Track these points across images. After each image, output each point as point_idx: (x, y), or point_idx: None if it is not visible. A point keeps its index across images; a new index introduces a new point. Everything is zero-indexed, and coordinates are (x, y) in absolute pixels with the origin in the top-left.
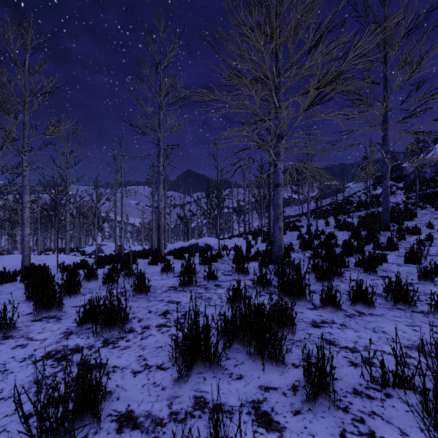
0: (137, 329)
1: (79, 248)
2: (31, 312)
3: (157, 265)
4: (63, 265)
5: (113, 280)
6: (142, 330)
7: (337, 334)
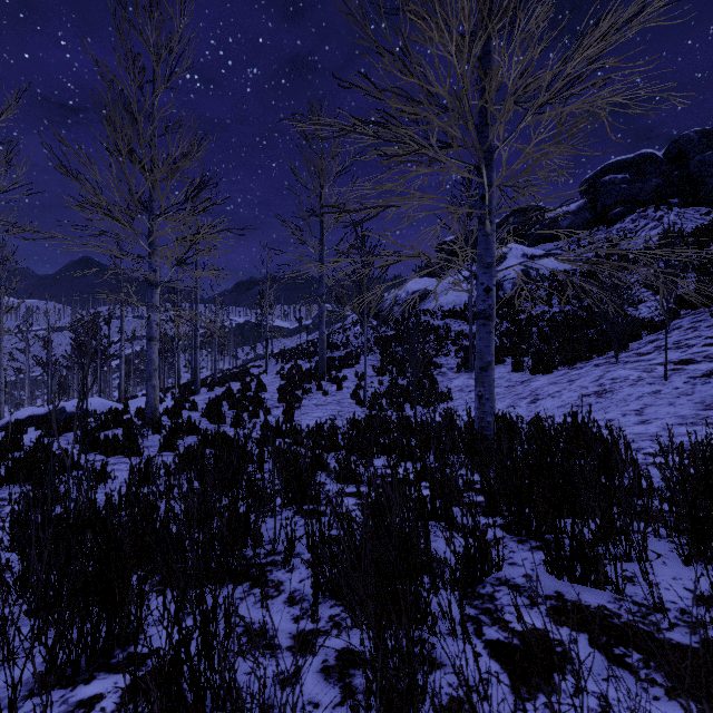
0: None
1: None
2: None
3: None
4: None
5: None
6: None
7: (112, 467)
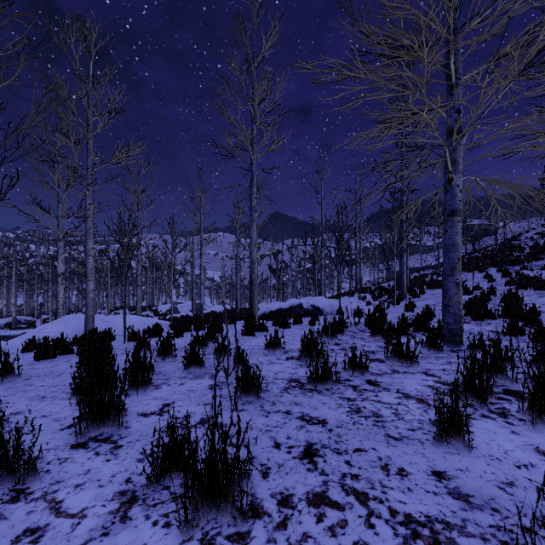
0: (267, 505)
1: (152, 307)
2: (75, 422)
3: (254, 336)
4: (132, 332)
5: (199, 362)
6: (278, 510)
7: None
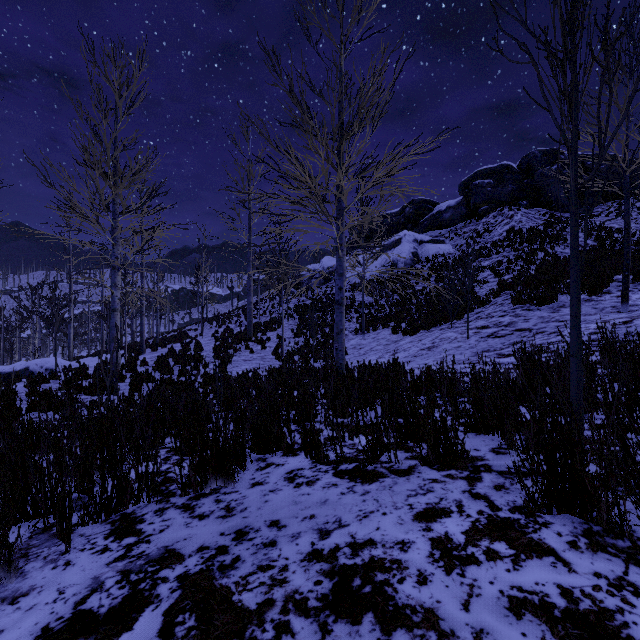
0: None
1: None
2: None
3: None
4: None
5: None
6: None
7: None
